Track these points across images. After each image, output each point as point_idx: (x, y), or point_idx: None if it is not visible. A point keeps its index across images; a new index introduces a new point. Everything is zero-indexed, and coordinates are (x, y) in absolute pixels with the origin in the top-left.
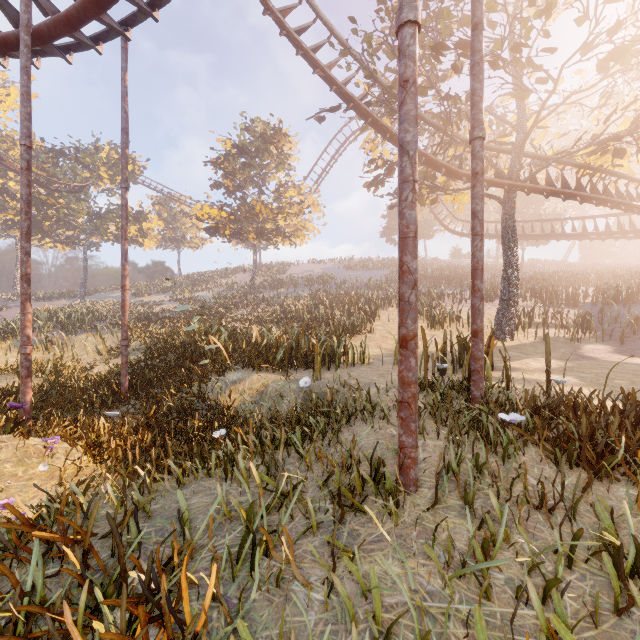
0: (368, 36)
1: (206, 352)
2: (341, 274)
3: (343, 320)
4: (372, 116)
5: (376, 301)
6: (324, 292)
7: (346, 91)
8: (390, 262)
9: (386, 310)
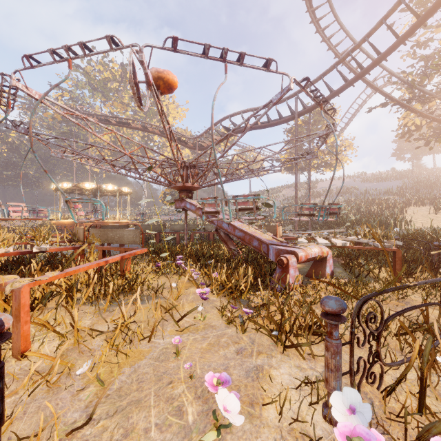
0: (410, 72)
1: (338, 222)
2: (359, 186)
3: (385, 213)
4: (411, 108)
5: (399, 203)
6: (354, 198)
7: (395, 99)
8: (400, 174)
9: (408, 208)
